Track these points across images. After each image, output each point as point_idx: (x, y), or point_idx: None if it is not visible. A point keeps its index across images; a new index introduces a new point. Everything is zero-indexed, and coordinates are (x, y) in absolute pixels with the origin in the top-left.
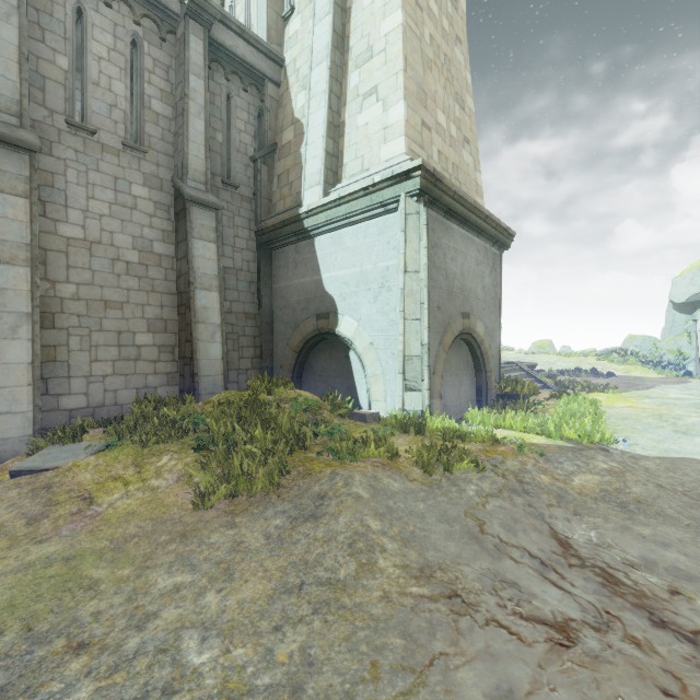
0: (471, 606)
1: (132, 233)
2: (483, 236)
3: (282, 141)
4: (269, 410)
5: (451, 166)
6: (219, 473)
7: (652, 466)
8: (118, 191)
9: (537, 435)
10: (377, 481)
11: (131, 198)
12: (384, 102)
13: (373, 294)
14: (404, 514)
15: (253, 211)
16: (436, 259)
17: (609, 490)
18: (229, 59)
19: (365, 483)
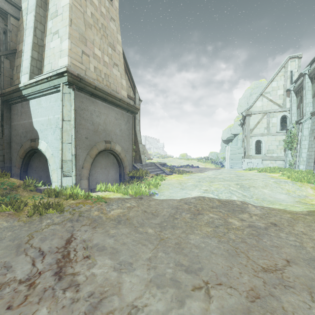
0: None
1: None
2: (120, 107)
3: (19, 49)
4: None
5: (103, 75)
6: None
7: (153, 203)
8: None
9: (121, 194)
10: None
11: None
12: (61, 38)
13: (53, 130)
14: None
15: None
16: (85, 116)
17: (121, 215)
18: None
19: None
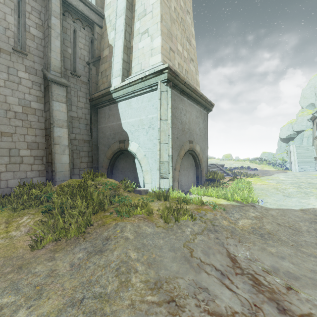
0: (180, 308)
1: (18, 96)
2: (199, 105)
3: (103, 55)
4: (90, 189)
5: (184, 71)
6: (50, 227)
7: (274, 213)
8: (10, 74)
9: (223, 199)
10: (139, 228)
11: (18, 78)
12: (151, 36)
13: (146, 131)
14: (151, 247)
15: (88, 89)
16: (176, 114)
17: (255, 227)
18: (74, 11)
19: (132, 230)
